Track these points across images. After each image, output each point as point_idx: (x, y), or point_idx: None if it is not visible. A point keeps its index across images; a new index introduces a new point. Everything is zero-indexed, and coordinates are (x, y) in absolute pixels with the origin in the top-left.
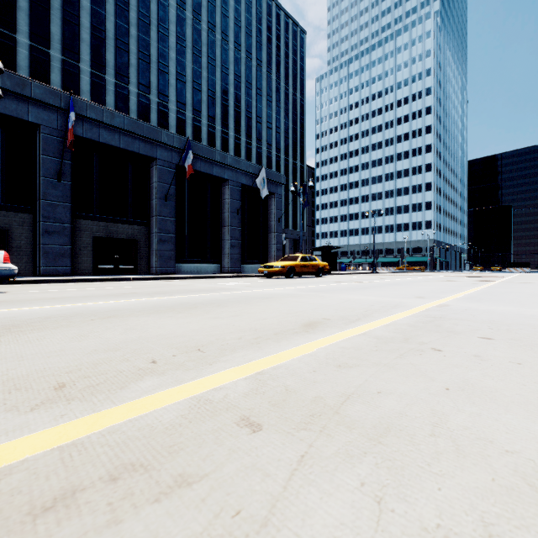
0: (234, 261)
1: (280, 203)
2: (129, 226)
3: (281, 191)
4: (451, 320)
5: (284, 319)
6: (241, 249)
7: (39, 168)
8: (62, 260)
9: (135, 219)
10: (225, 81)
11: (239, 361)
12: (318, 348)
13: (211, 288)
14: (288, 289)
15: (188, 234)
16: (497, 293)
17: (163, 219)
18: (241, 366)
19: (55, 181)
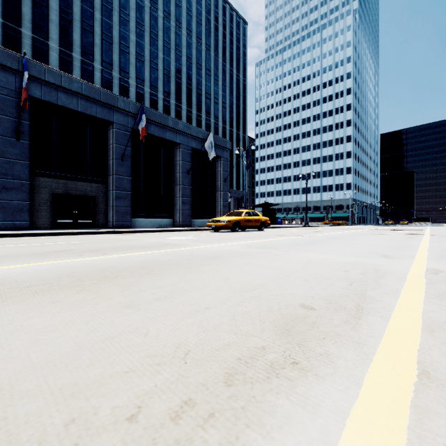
0: (185, 216)
1: (226, 166)
2: (87, 184)
3: (226, 155)
4: None
5: (239, 310)
6: (192, 205)
7: None
8: (20, 214)
9: (94, 178)
10: (179, 62)
11: None
12: None
13: (156, 244)
14: (236, 245)
15: (143, 191)
16: None
17: (119, 178)
18: None
19: (13, 140)
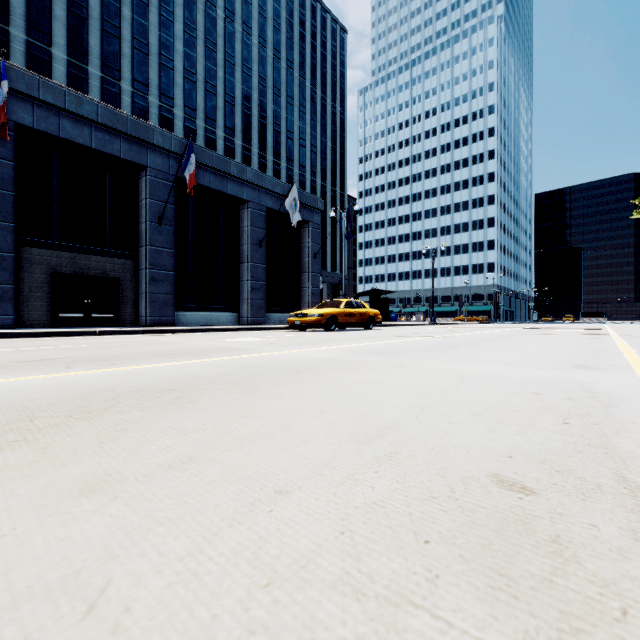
0: (255, 308)
1: (316, 235)
2: (106, 259)
3: (317, 219)
4: None
5: (358, 497)
6: (266, 293)
7: None
8: None
9: (116, 250)
10: (247, 85)
11: None
12: None
13: (205, 348)
14: (334, 349)
15: (193, 271)
16: None
17: (156, 251)
18: None
19: None
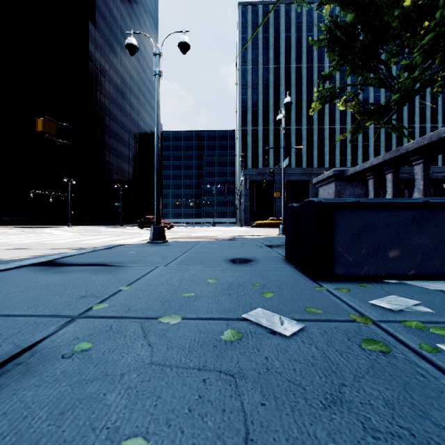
0: None
1: None
2: None
3: None
4: None
5: None
6: None
7: None
8: None
9: None
10: None
11: None
12: None
13: None
14: None
15: None
16: None
17: None
18: None
19: None
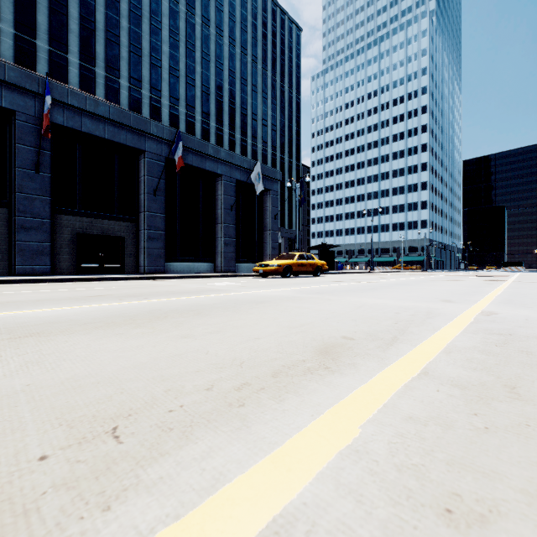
0: (227, 259)
1: (276, 200)
2: (115, 222)
3: (276, 187)
4: (533, 340)
5: (286, 339)
6: (235, 247)
7: (14, 158)
8: (40, 258)
9: (122, 215)
10: (220, 77)
11: (187, 489)
12: (362, 421)
13: (197, 289)
14: (286, 290)
15: (179, 231)
16: (531, 295)
17: (152, 215)
18: (185, 519)
19: (33, 173)
